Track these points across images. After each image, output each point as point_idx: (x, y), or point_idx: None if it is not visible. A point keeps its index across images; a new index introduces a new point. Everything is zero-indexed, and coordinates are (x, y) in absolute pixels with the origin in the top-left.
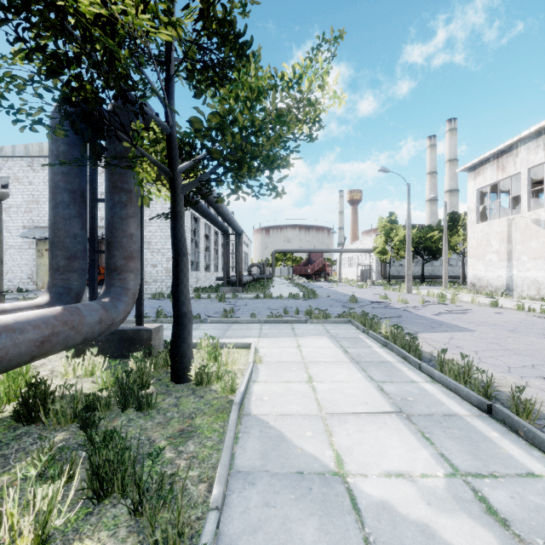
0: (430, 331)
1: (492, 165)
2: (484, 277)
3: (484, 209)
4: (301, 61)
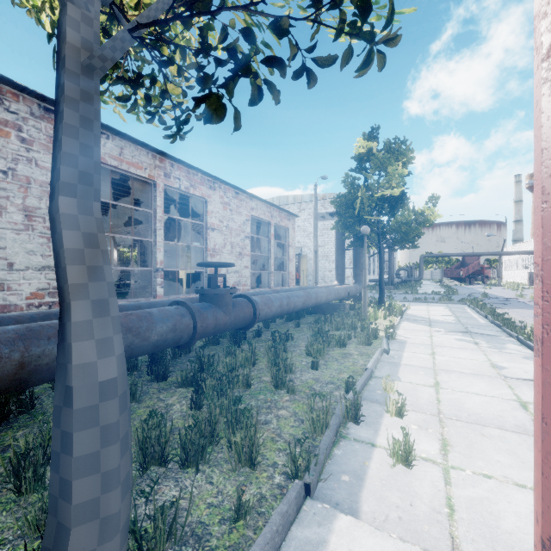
0: (515, 308)
1: None
2: None
3: None
4: (424, 207)
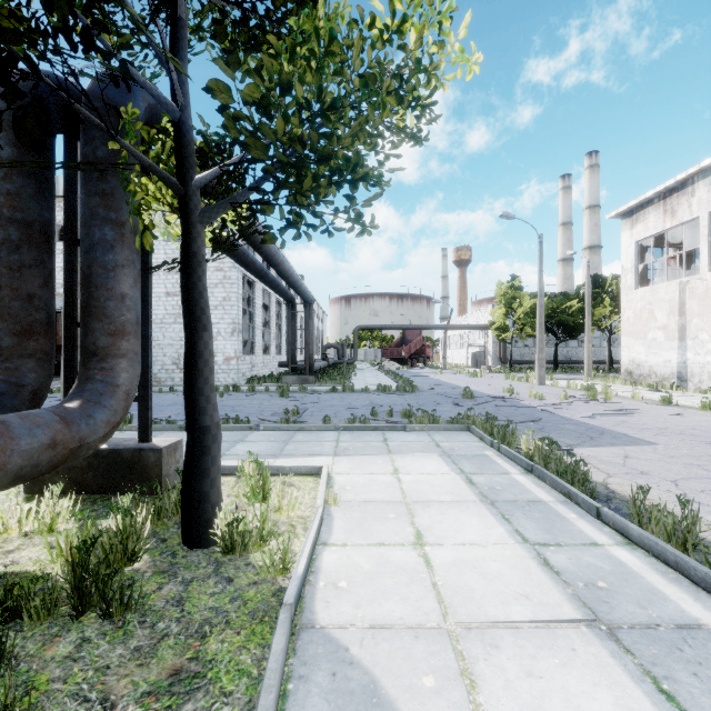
0: (590, 444)
1: (657, 208)
2: (646, 362)
3: (645, 270)
4: None
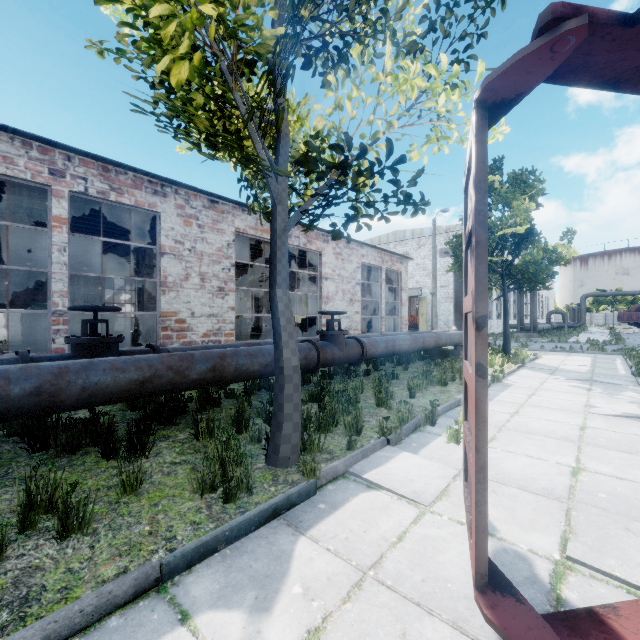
0: None
1: None
2: None
3: None
4: (557, 243)
